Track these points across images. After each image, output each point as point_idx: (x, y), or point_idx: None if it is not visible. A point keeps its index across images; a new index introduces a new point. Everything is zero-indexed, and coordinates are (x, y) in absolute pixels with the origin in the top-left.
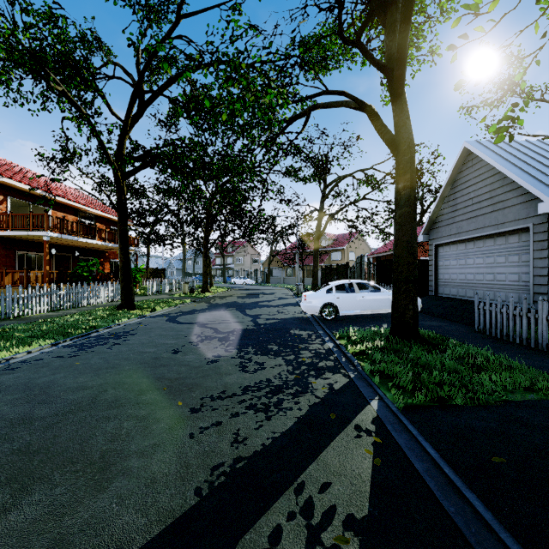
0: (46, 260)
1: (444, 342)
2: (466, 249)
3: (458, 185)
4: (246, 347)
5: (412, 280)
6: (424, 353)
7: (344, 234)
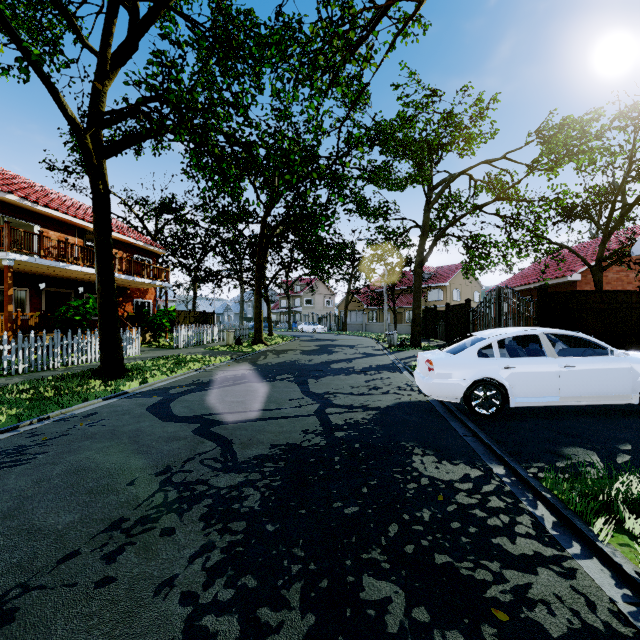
0: (8, 296)
1: None
2: None
3: None
4: (279, 592)
5: None
6: None
7: (445, 266)
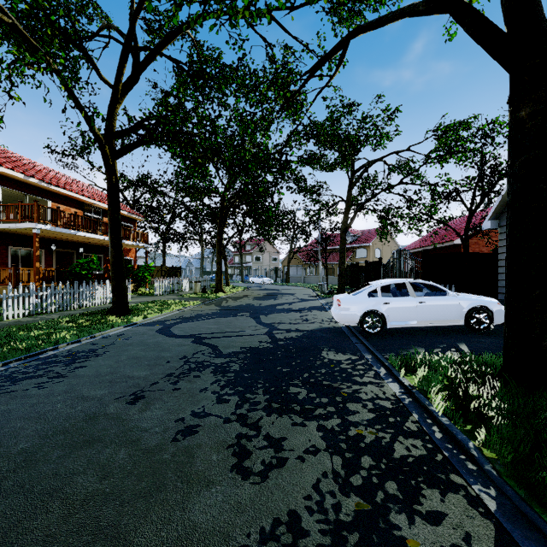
0: (36, 256)
1: None
2: None
3: None
4: (253, 391)
5: None
6: None
7: (369, 230)
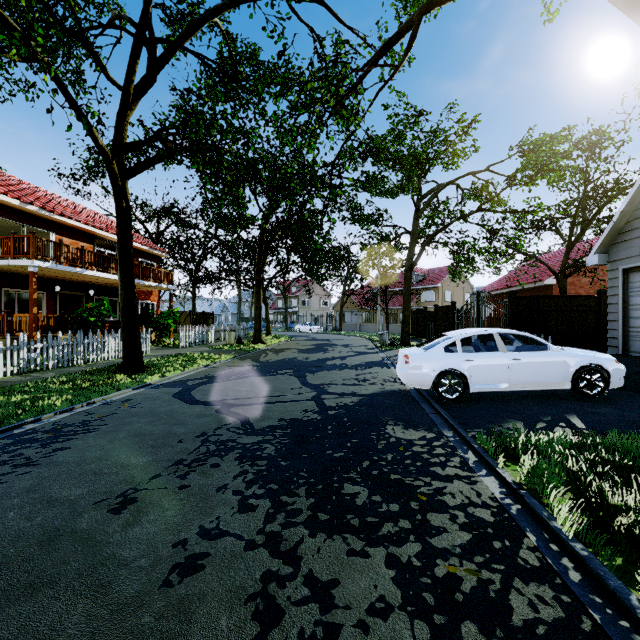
0: (33, 299)
1: None
2: None
3: None
4: (292, 490)
5: None
6: None
7: (437, 268)
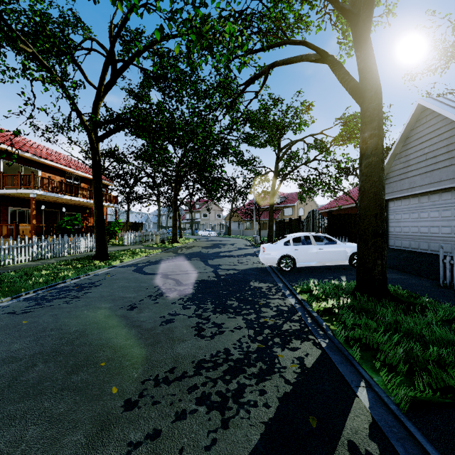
0: (33, 215)
1: (414, 299)
2: (419, 203)
3: (411, 142)
4: (205, 303)
5: (380, 233)
6: (401, 316)
7: (294, 193)
